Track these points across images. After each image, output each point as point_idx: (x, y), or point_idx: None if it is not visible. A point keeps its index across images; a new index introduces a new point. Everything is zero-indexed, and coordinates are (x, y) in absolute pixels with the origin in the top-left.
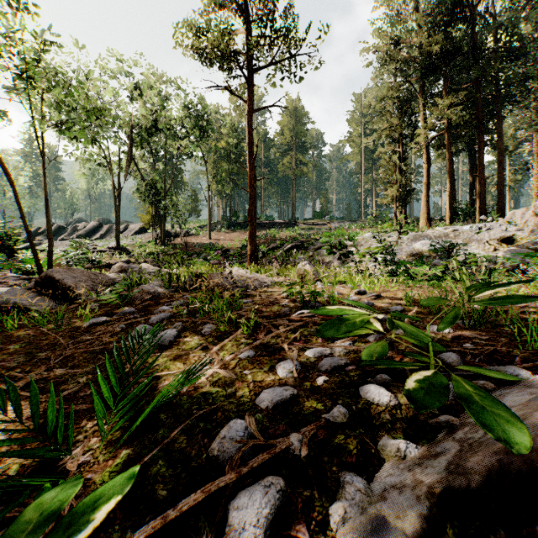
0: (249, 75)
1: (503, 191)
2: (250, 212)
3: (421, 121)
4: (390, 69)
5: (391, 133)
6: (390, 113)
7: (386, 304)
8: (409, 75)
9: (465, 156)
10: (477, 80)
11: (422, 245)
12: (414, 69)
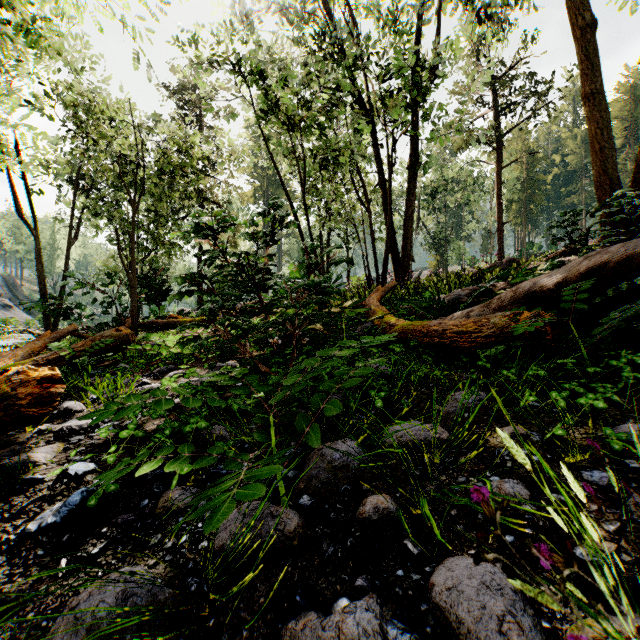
0: (498, 141)
1: None
2: (498, 250)
3: None
4: None
5: None
6: None
7: None
8: None
9: None
10: None
11: None
12: None
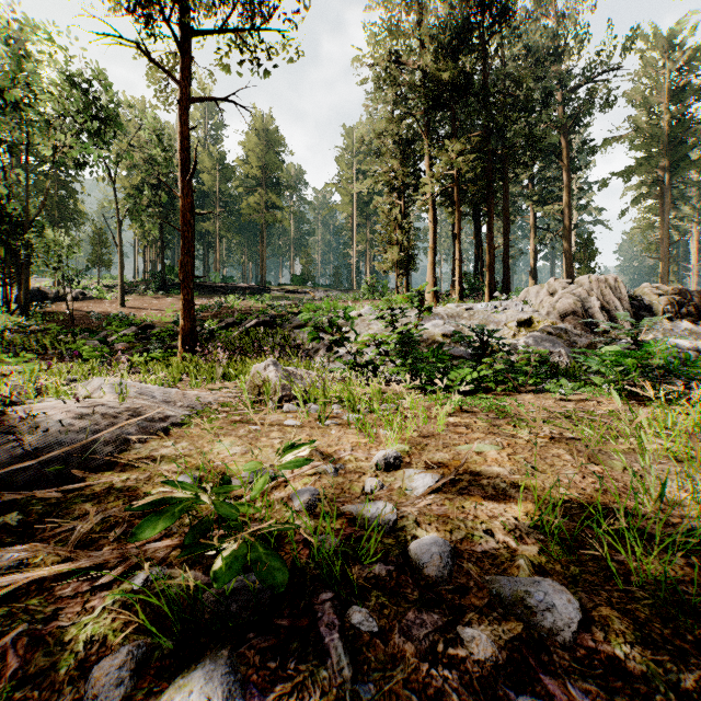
0: (181, 37)
1: (508, 265)
2: (183, 265)
3: (427, 168)
4: (390, 97)
5: (391, 179)
6: (390, 154)
7: (486, 546)
8: (414, 105)
9: (469, 222)
10: (486, 129)
11: (434, 326)
12: (420, 99)
